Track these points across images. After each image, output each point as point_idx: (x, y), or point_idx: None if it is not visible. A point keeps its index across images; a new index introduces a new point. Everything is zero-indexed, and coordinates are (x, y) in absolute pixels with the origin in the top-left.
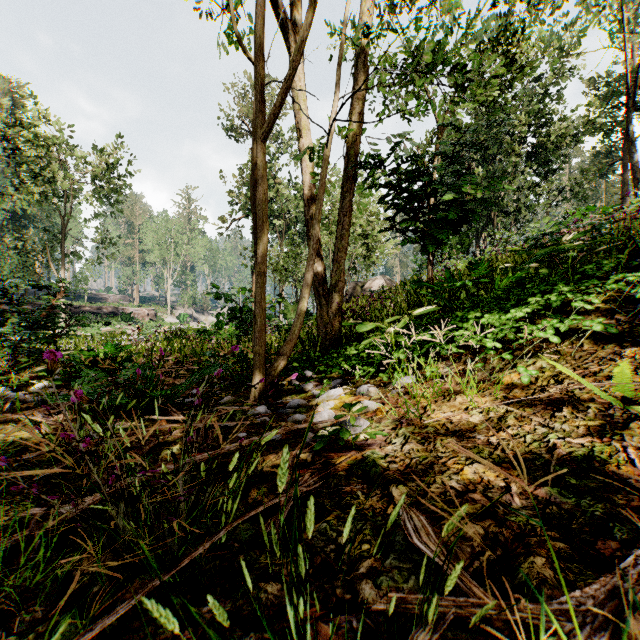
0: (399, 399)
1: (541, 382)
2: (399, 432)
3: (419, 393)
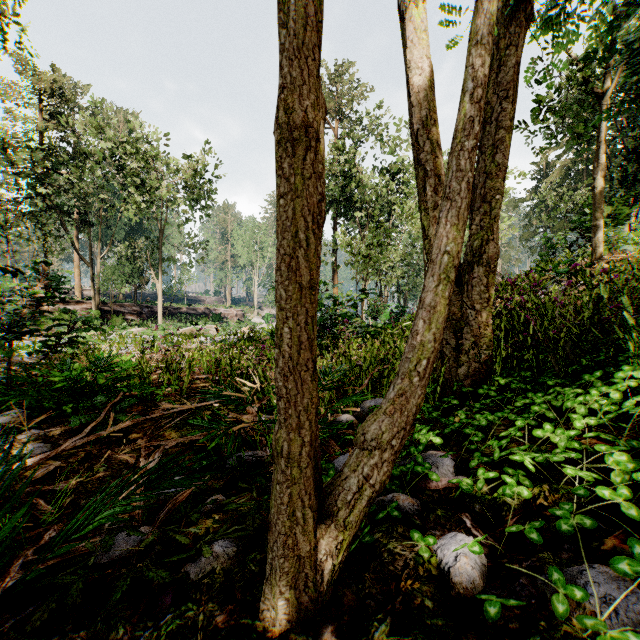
0: None
1: None
2: None
3: None
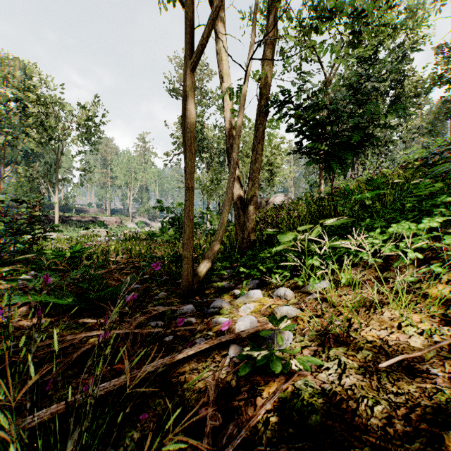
0: (318, 306)
1: None
2: (330, 354)
3: (337, 300)
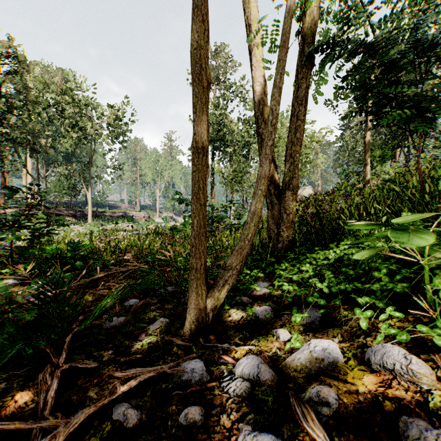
0: None
1: None
2: None
3: None
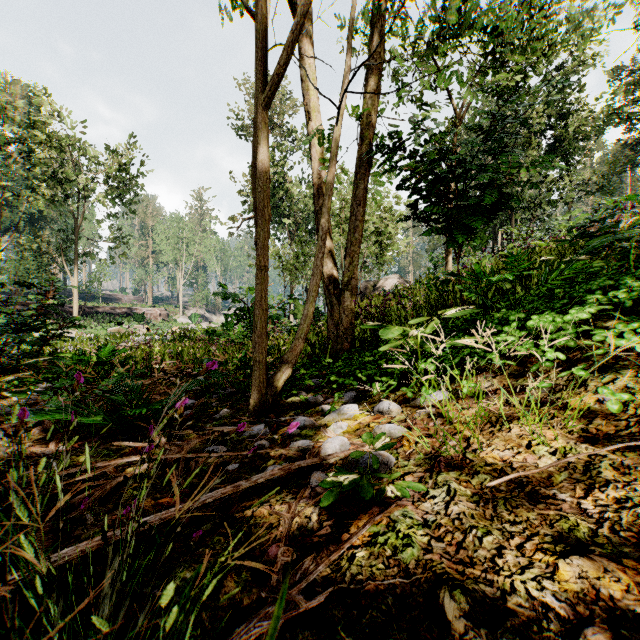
0: (430, 423)
1: (633, 409)
2: (438, 479)
3: (456, 416)
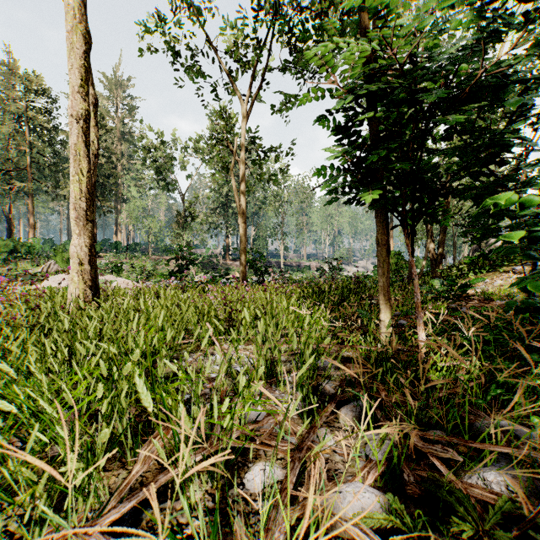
0: None
1: None
2: None
3: None
